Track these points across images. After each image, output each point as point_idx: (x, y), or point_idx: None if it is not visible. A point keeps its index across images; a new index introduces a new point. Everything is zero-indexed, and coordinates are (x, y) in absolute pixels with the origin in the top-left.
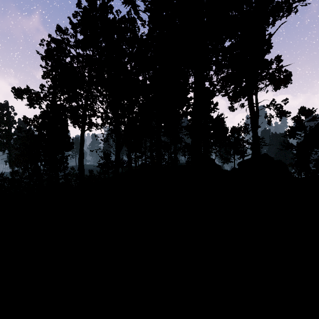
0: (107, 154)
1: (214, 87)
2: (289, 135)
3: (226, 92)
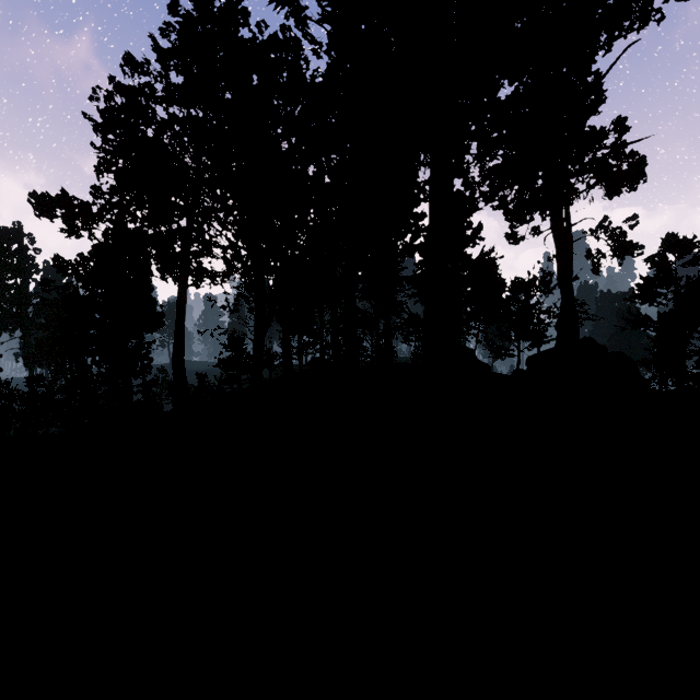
0: (238, 339)
1: (473, 190)
2: (641, 297)
3: (503, 200)
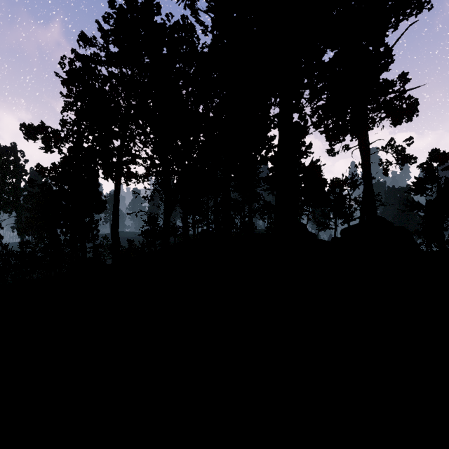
0: (154, 218)
1: (306, 121)
2: (415, 191)
3: (326, 127)
